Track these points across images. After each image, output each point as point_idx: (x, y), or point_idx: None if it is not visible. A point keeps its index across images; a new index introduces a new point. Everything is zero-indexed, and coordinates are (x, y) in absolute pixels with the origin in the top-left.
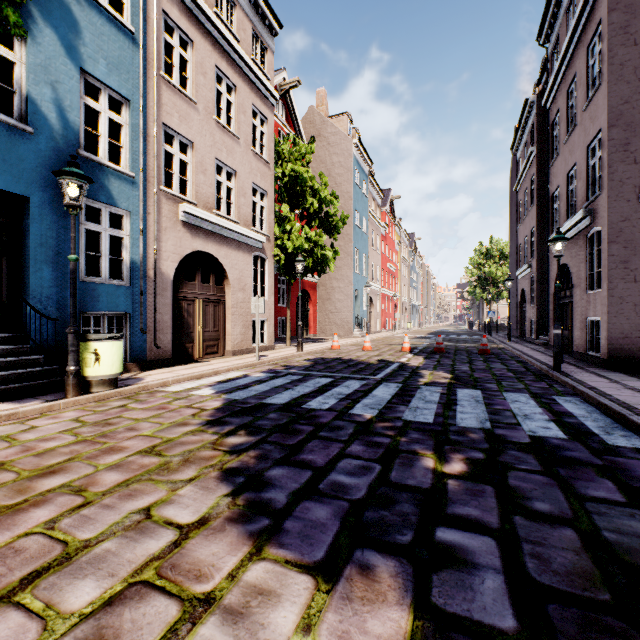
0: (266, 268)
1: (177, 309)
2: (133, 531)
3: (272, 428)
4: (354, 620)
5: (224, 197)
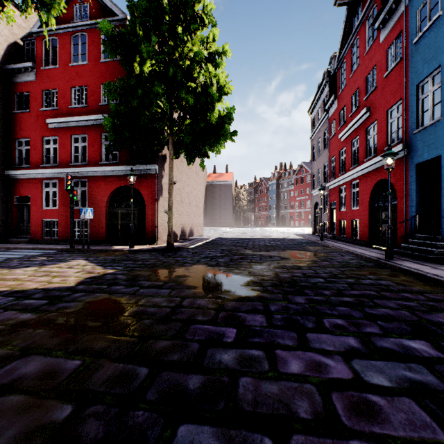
0: None
1: None
2: (37, 270)
3: None
4: (78, 261)
5: None
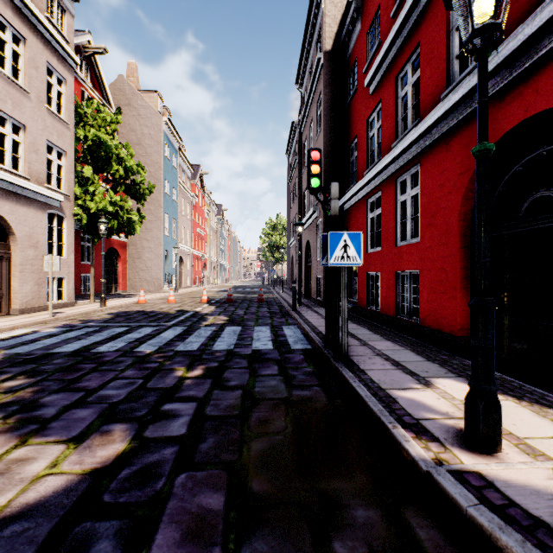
0: (65, 226)
1: None
2: None
3: (55, 370)
4: (89, 454)
5: (9, 150)
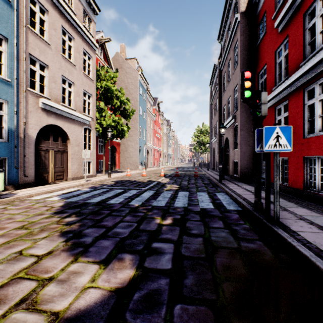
0: (91, 134)
1: (38, 155)
2: (13, 260)
3: (89, 213)
4: (113, 275)
5: (67, 96)
